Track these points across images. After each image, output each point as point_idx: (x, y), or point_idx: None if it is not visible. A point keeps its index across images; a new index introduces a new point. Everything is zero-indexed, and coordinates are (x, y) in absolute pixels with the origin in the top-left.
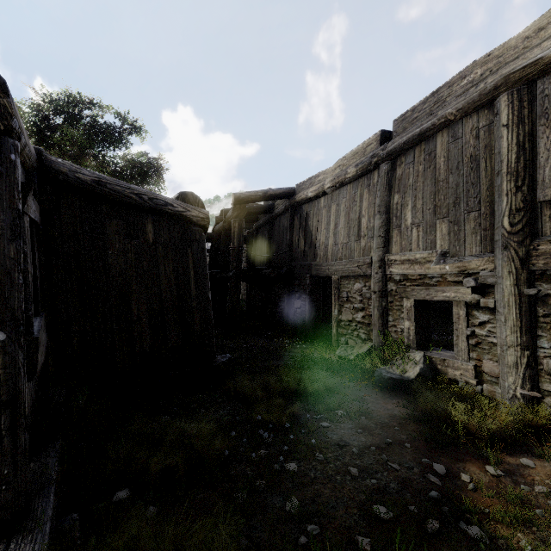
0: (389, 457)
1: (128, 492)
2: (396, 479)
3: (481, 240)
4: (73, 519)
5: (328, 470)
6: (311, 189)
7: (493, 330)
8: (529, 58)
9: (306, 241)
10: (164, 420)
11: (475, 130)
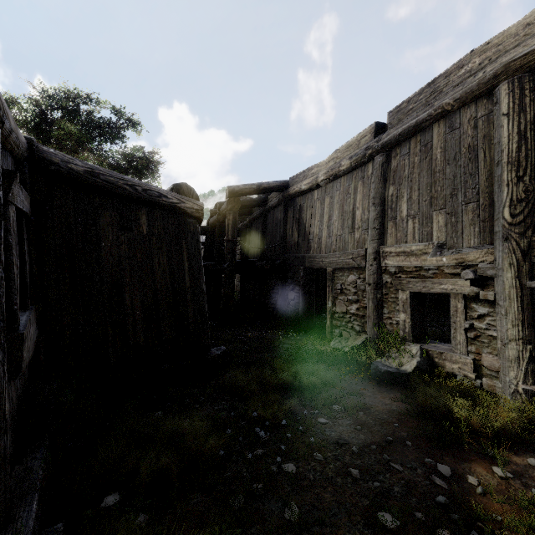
0: (391, 457)
1: (118, 497)
2: (399, 481)
3: (480, 232)
4: (56, 531)
5: (328, 471)
6: (304, 182)
7: (493, 323)
8: (531, 45)
9: (299, 233)
10: (158, 416)
11: (473, 120)
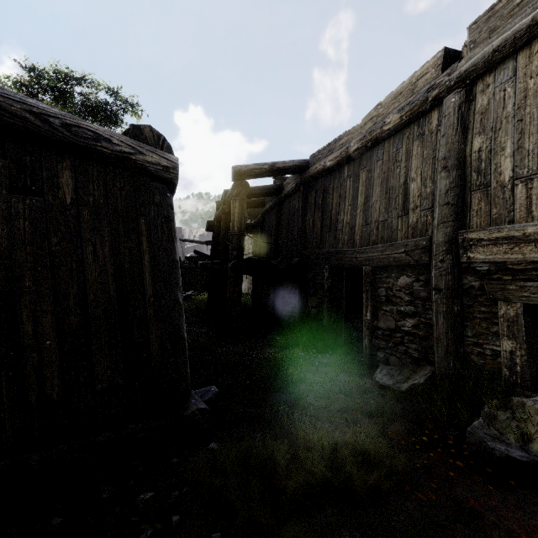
0: None
1: None
2: None
3: None
4: None
5: None
6: (330, 157)
7: None
8: None
9: (323, 223)
10: None
11: None
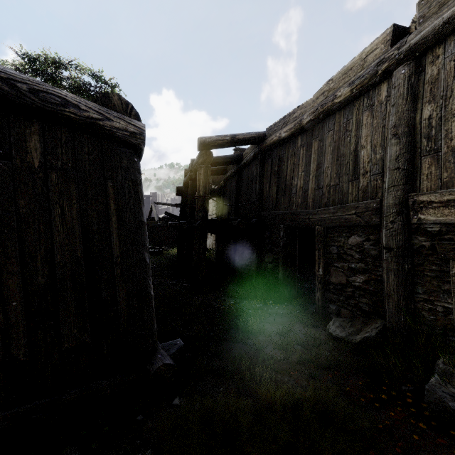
0: None
1: None
2: None
3: None
4: None
5: None
6: (285, 129)
7: None
8: None
9: (278, 188)
10: None
11: None
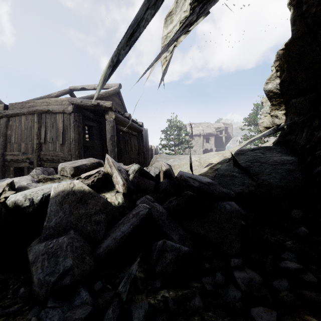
0: None
1: None
2: None
3: (32, 150)
4: None
5: None
6: None
7: None
8: (41, 108)
9: None
10: None
11: (31, 119)
